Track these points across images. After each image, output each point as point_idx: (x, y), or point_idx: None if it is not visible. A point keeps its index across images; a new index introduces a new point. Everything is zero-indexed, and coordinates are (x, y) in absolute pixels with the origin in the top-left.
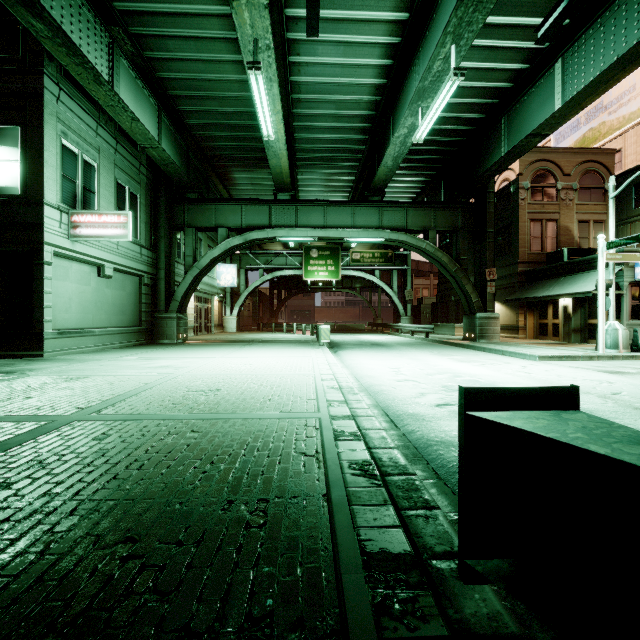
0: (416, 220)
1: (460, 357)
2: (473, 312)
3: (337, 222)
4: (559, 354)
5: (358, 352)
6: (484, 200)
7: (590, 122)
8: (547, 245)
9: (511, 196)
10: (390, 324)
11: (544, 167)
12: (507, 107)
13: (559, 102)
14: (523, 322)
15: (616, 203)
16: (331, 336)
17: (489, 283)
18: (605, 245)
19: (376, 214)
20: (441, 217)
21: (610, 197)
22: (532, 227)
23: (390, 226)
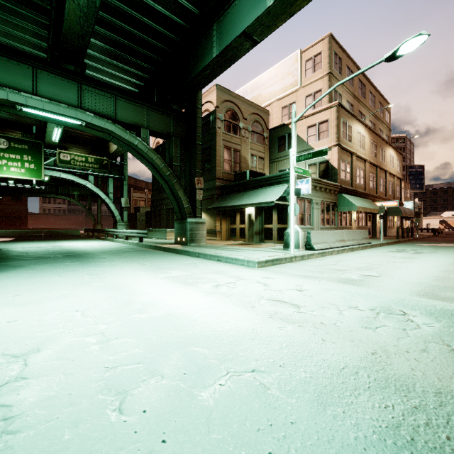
0: (127, 113)
1: (179, 272)
2: (184, 217)
3: (4, 80)
4: (271, 257)
5: (9, 278)
6: (194, 114)
7: (253, 92)
8: (234, 168)
9: (211, 124)
10: (105, 229)
11: (232, 107)
12: (219, 12)
13: (271, 3)
14: (219, 227)
15: (269, 148)
16: (20, 245)
17: (198, 191)
18: (296, 158)
19: (74, 90)
20: (154, 118)
21: (293, 121)
22: (225, 152)
23: (94, 111)
